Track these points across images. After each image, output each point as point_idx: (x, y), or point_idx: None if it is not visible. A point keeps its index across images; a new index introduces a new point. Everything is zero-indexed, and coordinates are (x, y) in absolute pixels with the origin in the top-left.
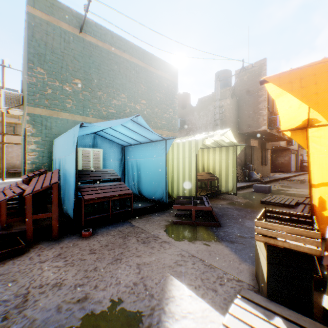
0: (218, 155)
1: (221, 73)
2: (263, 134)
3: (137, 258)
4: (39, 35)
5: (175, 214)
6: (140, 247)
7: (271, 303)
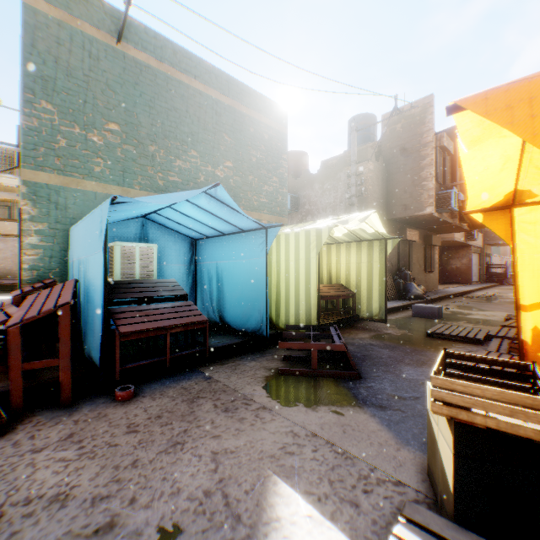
0: (355, 254)
1: (358, 119)
2: (427, 220)
3: (212, 440)
4: (44, 45)
5: (281, 356)
6: (220, 419)
7: (464, 533)
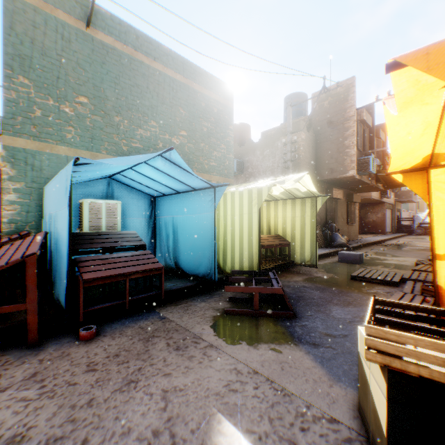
0: (290, 210)
1: (292, 97)
2: (350, 181)
3: (163, 378)
4: (21, 27)
5: (227, 298)
6: (171, 358)
7: None
